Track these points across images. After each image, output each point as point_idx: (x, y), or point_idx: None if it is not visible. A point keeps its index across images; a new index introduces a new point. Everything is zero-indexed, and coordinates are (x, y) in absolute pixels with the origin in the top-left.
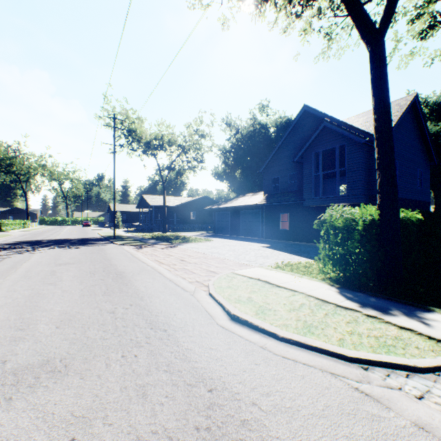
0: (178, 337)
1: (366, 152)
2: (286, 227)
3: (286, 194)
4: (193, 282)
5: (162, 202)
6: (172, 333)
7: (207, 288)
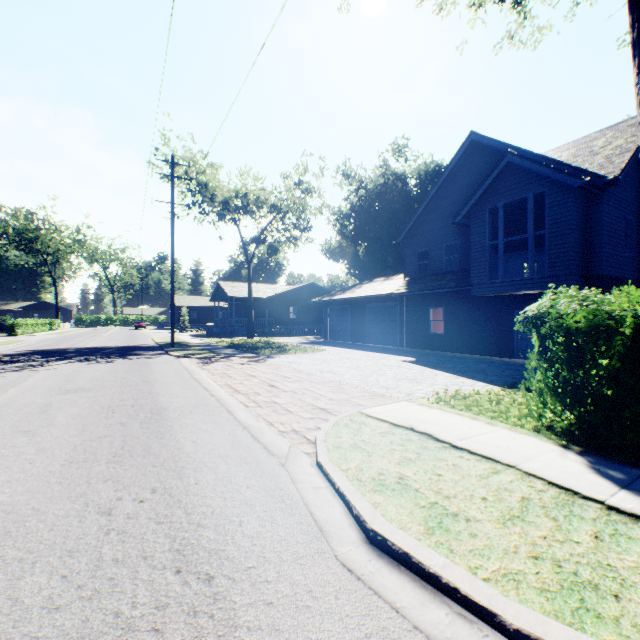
0: (236, 610)
1: (582, 204)
2: (439, 329)
3: (441, 277)
4: (288, 433)
5: (247, 292)
6: (225, 592)
7: (312, 447)
